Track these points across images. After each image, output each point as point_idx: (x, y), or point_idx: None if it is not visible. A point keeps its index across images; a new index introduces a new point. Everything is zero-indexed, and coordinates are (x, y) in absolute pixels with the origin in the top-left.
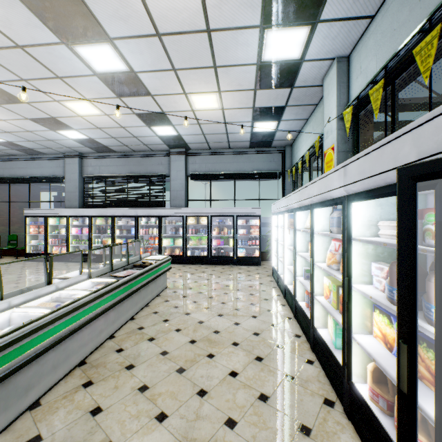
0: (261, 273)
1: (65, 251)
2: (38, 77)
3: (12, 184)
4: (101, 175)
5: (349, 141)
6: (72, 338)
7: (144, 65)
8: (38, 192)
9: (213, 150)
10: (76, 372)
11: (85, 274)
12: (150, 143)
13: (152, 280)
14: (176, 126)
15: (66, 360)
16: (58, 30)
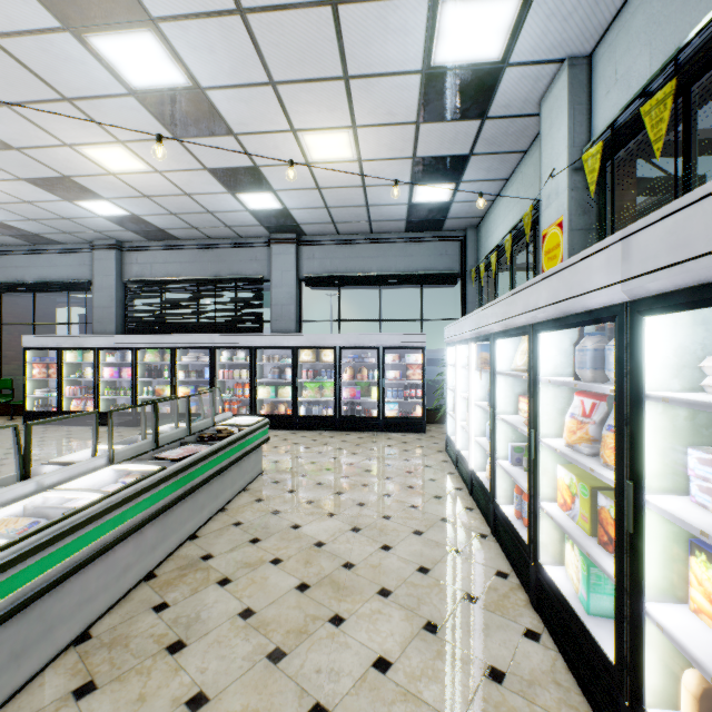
0: (426, 447)
1: (92, 407)
2: (29, 99)
3: (6, 294)
4: (155, 278)
5: (590, 210)
6: (59, 590)
7: (218, 75)
8: (52, 308)
9: (343, 235)
10: (66, 660)
11: (103, 456)
12: (236, 223)
13: (232, 462)
14: (279, 193)
15: (45, 636)
16: (54, 0)
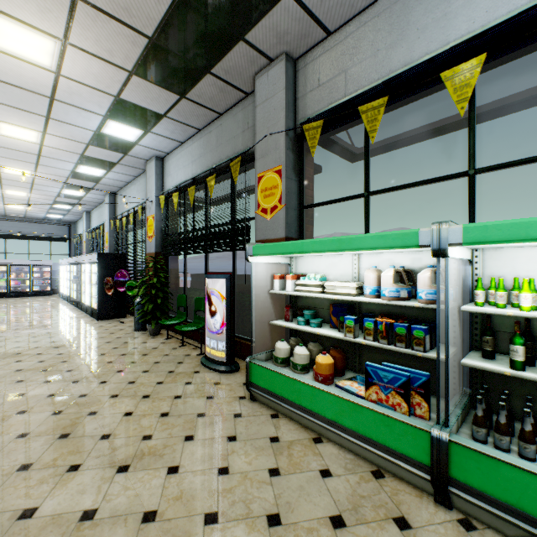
0: (53, 297)
1: None
2: None
3: None
4: None
5: (91, 241)
6: None
7: None
8: None
9: (9, 217)
10: None
11: None
12: None
13: None
14: None
15: None
16: None
